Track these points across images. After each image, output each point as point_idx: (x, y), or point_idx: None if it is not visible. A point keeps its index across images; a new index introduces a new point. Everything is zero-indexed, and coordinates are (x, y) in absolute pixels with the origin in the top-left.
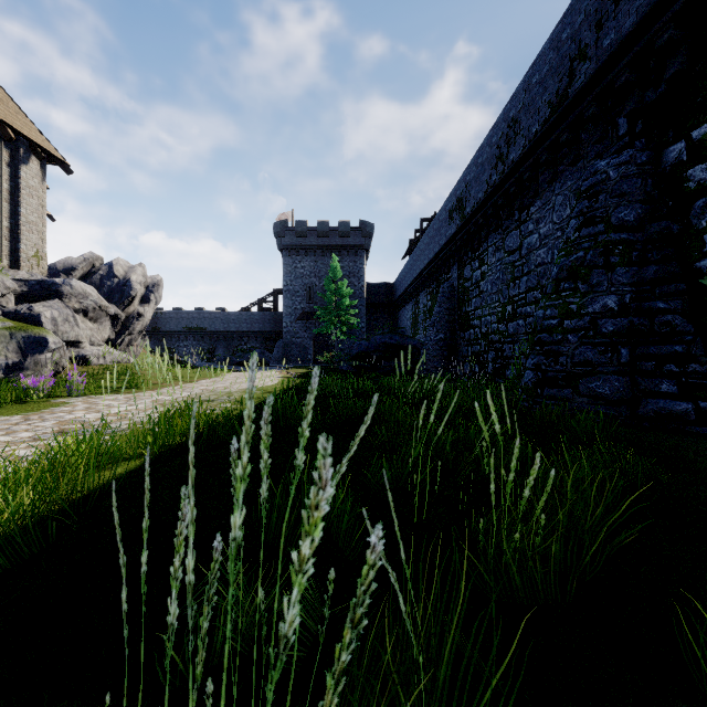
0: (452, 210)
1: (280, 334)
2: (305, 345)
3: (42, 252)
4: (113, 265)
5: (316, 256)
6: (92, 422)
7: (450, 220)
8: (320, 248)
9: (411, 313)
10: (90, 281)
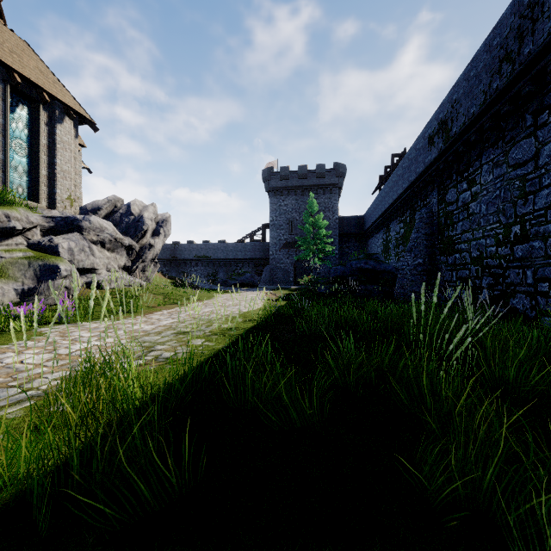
0: (432, 135)
1: (267, 260)
2: (287, 269)
3: (75, 195)
4: (130, 205)
5: (296, 195)
6: (23, 372)
7: (429, 146)
8: (300, 188)
9: (381, 240)
10: (112, 218)
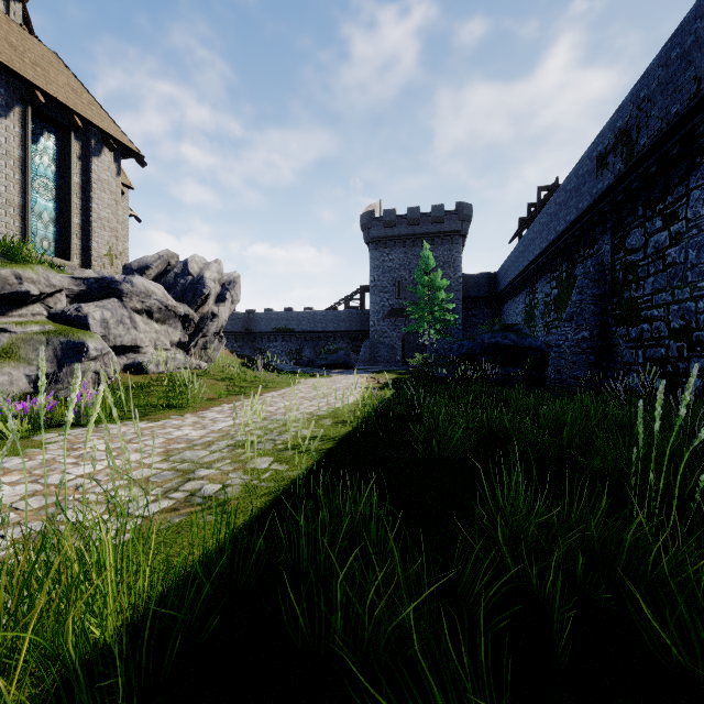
0: (605, 153)
1: (366, 333)
2: (393, 345)
3: (116, 250)
4: (188, 262)
5: (405, 247)
6: None
7: (600, 169)
8: (410, 237)
9: (523, 305)
10: (164, 280)
